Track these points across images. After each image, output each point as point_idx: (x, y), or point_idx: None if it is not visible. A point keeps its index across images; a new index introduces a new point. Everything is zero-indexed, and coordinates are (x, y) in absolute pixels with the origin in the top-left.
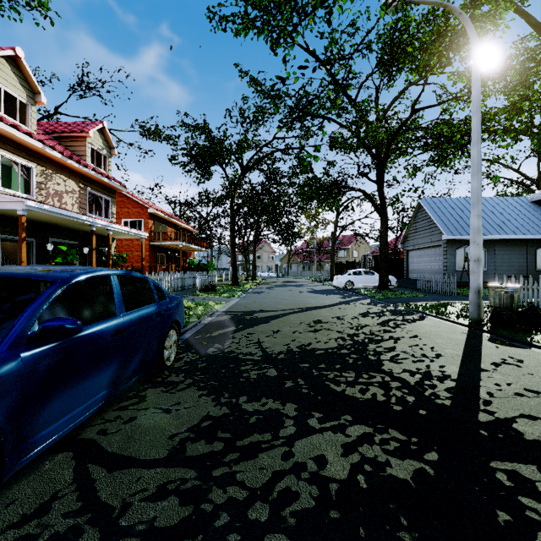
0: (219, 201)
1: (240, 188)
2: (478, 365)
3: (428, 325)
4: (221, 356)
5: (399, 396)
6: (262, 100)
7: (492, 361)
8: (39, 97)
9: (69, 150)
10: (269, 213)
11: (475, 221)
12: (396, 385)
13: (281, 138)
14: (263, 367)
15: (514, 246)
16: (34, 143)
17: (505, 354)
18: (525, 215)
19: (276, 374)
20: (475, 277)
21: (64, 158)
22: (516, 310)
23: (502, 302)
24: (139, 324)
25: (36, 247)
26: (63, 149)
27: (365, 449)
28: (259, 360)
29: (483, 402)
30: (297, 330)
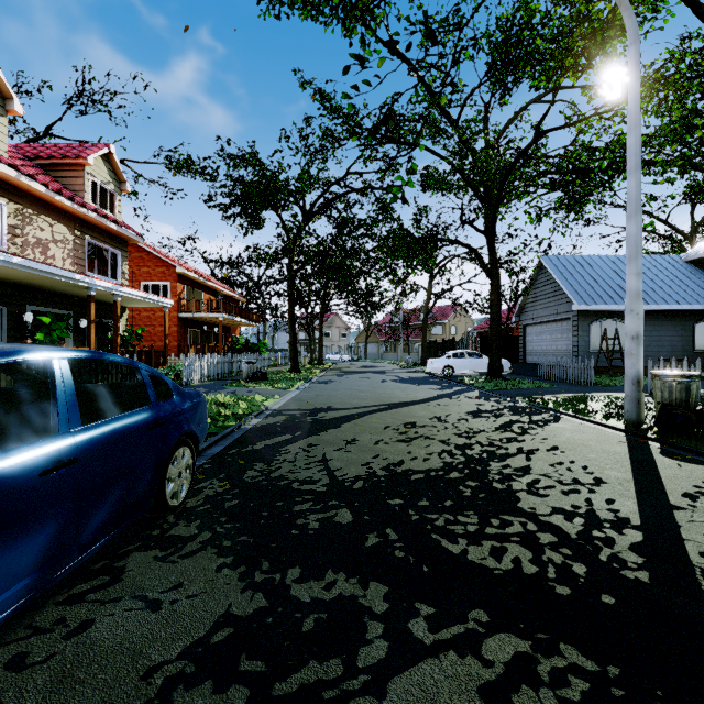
0: (273, 258)
1: (301, 239)
2: (665, 498)
3: (567, 429)
4: (265, 485)
5: (559, 564)
6: (331, 120)
7: (682, 490)
8: (11, 104)
9: (60, 183)
10: (340, 274)
11: (633, 282)
12: (549, 541)
13: (356, 171)
14: (330, 505)
15: (666, 319)
16: (2, 169)
17: (696, 478)
18: (679, 279)
19: (351, 519)
20: (633, 361)
21: (50, 192)
22: (693, 408)
23: (674, 396)
24: (110, 444)
25: (8, 318)
26: (50, 180)
27: (526, 700)
28: (325, 493)
29: (702, 575)
30: (381, 440)
